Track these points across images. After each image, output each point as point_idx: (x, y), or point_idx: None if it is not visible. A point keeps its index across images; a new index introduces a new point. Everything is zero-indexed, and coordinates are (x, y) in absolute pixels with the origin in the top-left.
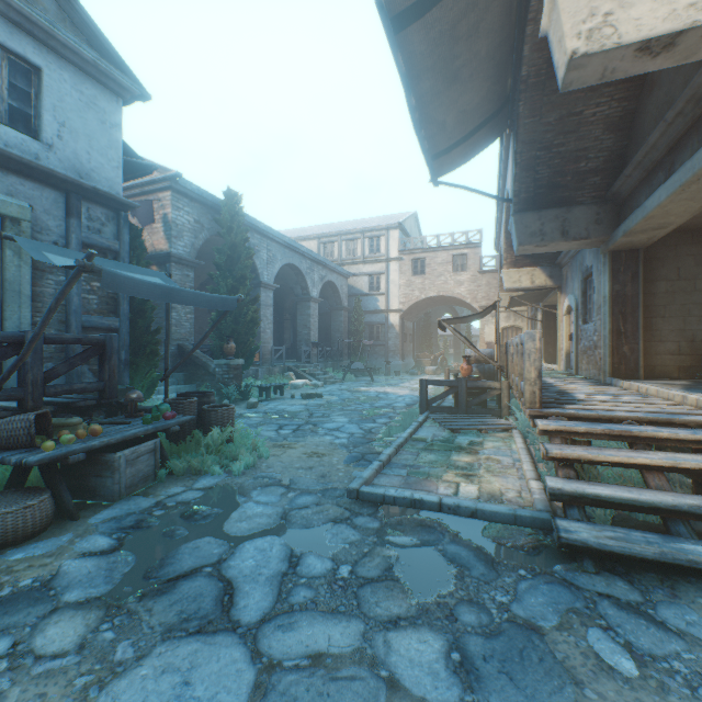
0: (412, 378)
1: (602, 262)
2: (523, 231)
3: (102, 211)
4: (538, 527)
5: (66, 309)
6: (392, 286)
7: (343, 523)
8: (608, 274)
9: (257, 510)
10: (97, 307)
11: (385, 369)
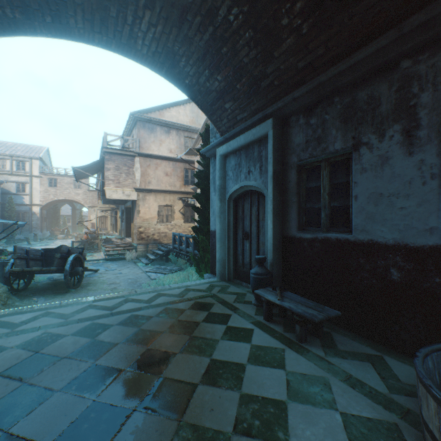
0: (54, 242)
1: (124, 209)
2: (105, 200)
3: None
4: (104, 260)
5: None
6: (35, 191)
7: None
8: (125, 213)
9: None
10: None
11: (34, 238)
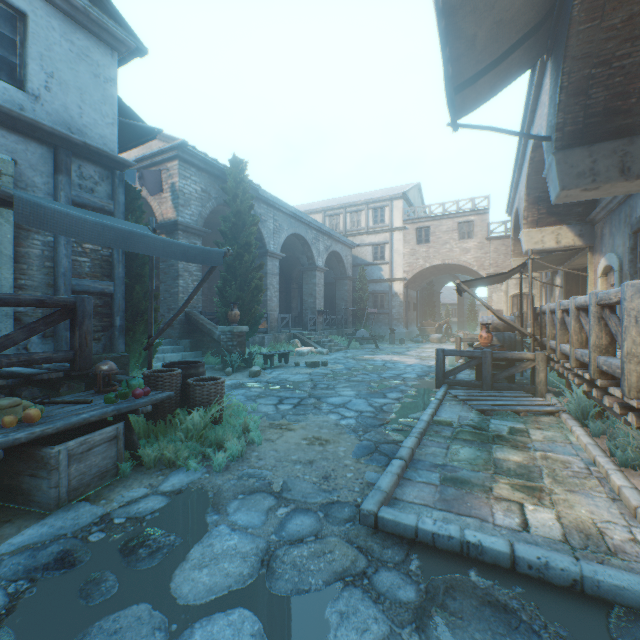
0: (418, 347)
1: None
2: (568, 173)
3: (95, 169)
4: None
5: (54, 272)
6: (395, 256)
7: (357, 587)
8: None
9: (229, 543)
10: (89, 270)
11: (389, 336)
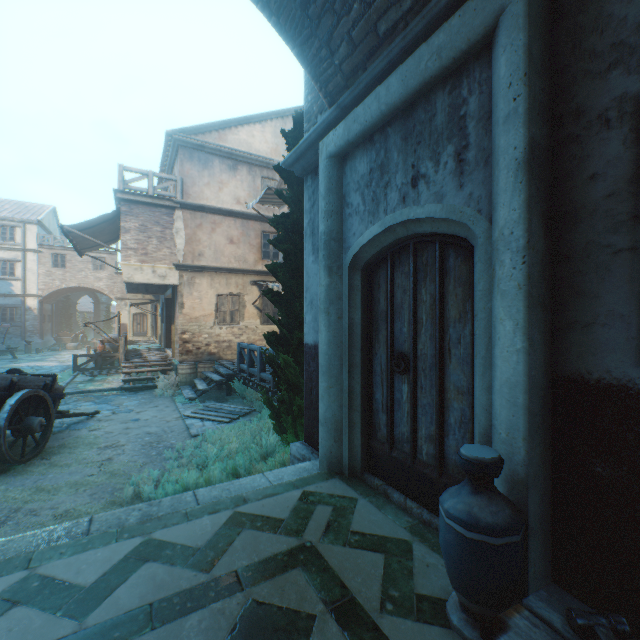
0: (57, 354)
1: (164, 302)
2: (130, 287)
3: None
4: (119, 390)
5: None
6: (30, 274)
7: None
8: (166, 307)
9: None
10: None
11: (26, 348)
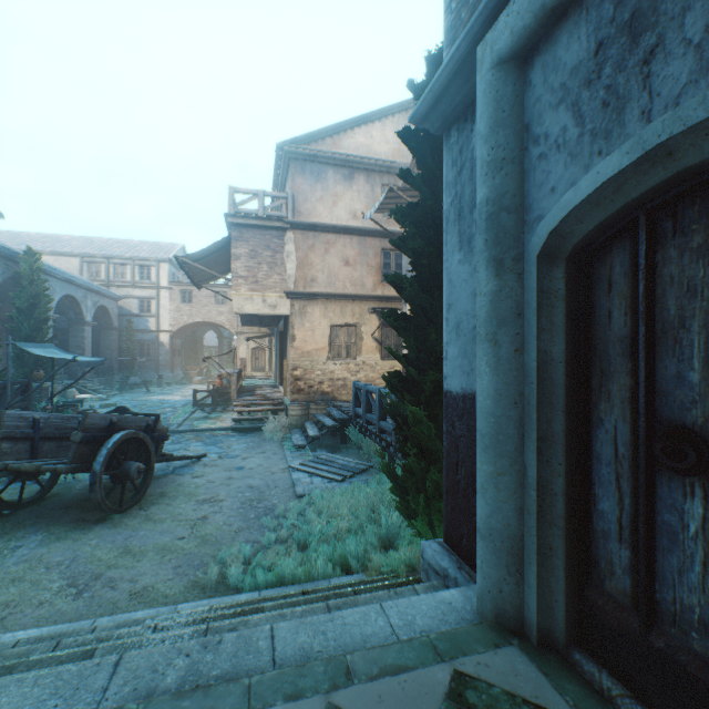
0: (183, 388)
1: (278, 335)
2: (244, 320)
3: None
4: (230, 430)
5: None
6: (163, 310)
7: (171, 437)
8: (279, 341)
9: None
10: None
11: (159, 381)
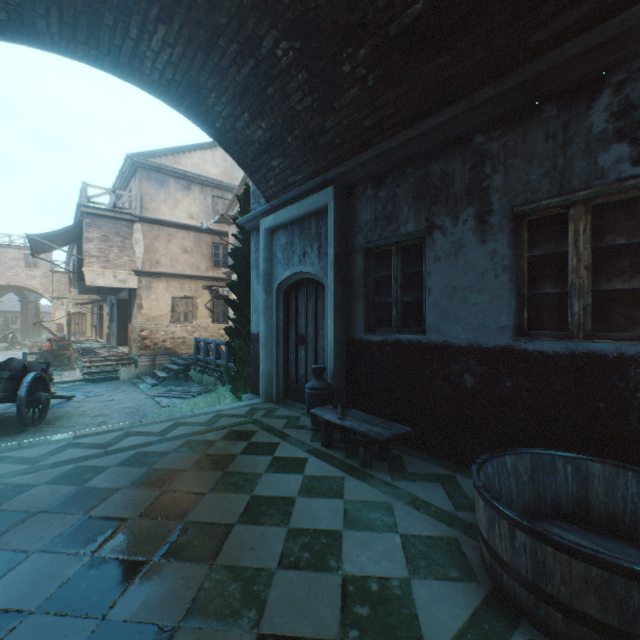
0: None
1: (116, 302)
2: (83, 288)
3: None
4: (82, 381)
5: None
6: None
7: None
8: (117, 308)
9: None
10: None
11: None
